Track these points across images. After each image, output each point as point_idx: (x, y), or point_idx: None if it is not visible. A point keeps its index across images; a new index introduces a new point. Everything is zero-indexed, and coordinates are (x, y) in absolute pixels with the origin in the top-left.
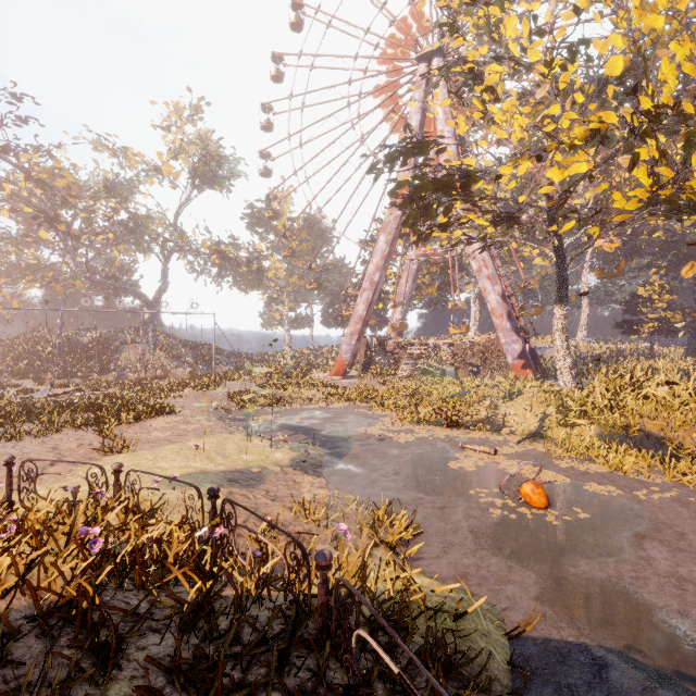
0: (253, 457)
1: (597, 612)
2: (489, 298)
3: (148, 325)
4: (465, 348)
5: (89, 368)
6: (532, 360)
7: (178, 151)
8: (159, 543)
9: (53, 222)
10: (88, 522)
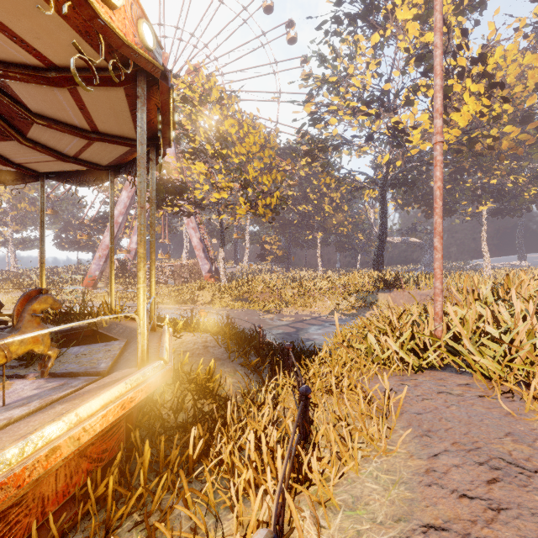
0: None
1: None
2: (193, 240)
3: None
4: (180, 267)
5: None
6: (217, 274)
7: None
8: None
9: None
10: None
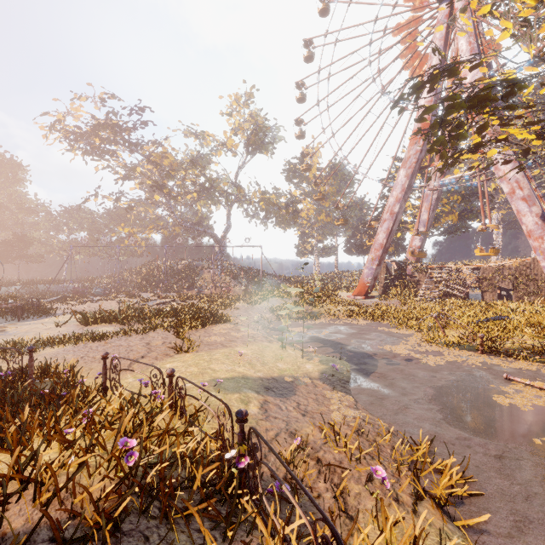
0: (287, 366)
1: None
2: (525, 220)
3: (218, 256)
4: (493, 272)
5: (182, 285)
6: None
7: (237, 129)
8: (194, 455)
9: (162, 188)
10: (141, 422)
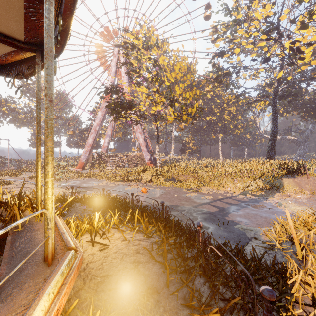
0: (61, 192)
1: (150, 202)
2: (140, 140)
3: None
4: (132, 157)
5: None
6: (154, 161)
7: None
8: None
9: None
10: None
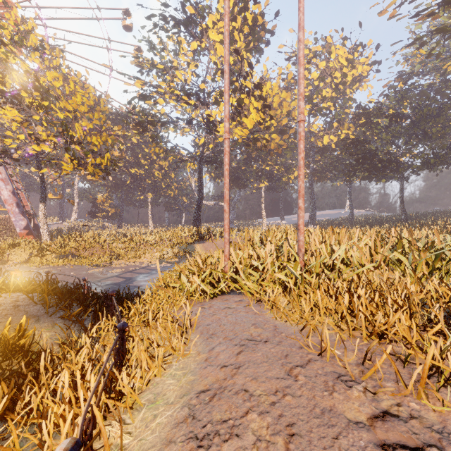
0: None
1: None
2: (3, 193)
3: None
4: None
5: None
6: (36, 231)
7: None
8: None
9: None
10: None
